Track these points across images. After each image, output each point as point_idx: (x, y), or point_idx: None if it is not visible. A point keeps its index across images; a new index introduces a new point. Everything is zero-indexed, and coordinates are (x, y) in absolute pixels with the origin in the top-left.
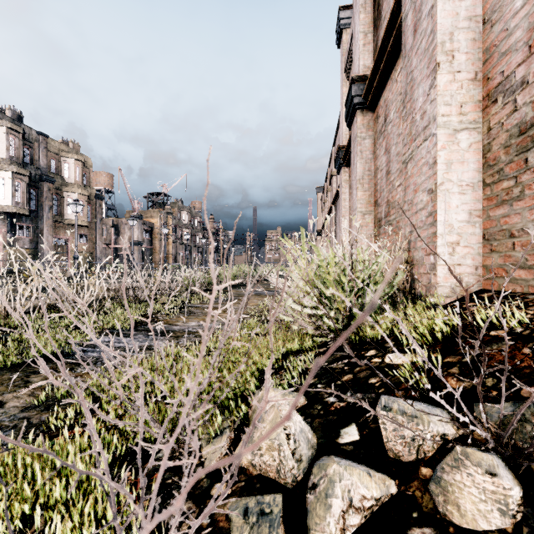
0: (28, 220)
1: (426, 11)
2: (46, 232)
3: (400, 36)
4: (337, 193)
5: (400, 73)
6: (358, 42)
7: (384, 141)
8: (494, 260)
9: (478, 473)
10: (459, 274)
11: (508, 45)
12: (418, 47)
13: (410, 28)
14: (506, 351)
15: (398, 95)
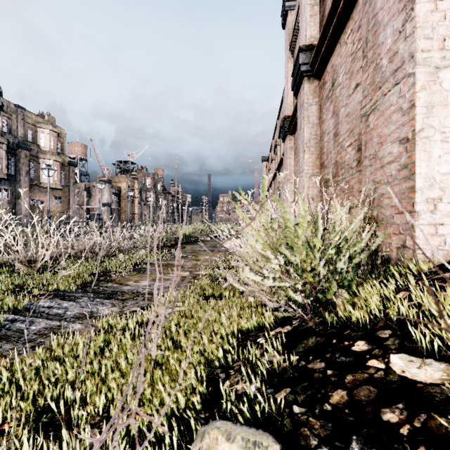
0: (7, 183)
1: None
2: (23, 194)
3: None
4: (281, 160)
5: (351, 34)
6: (305, 15)
7: (331, 105)
8: None
9: None
10: (441, 236)
11: None
12: None
13: None
14: None
15: (348, 57)
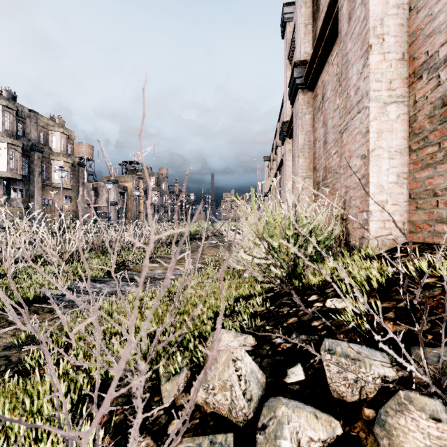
0: (21, 184)
1: (360, 0)
2: (36, 194)
3: (336, 25)
4: (281, 161)
5: (336, 57)
6: (299, 32)
7: (321, 116)
8: (419, 216)
9: (422, 418)
10: (388, 229)
11: (432, 28)
12: (352, 33)
13: (345, 17)
14: (446, 300)
15: (334, 76)
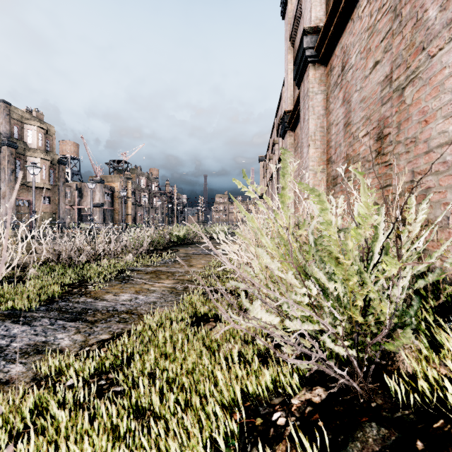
0: None
1: None
2: (8, 193)
3: None
4: (280, 159)
5: (368, 5)
6: None
7: (341, 92)
8: None
9: None
10: None
11: None
12: None
13: None
14: None
15: (363, 32)
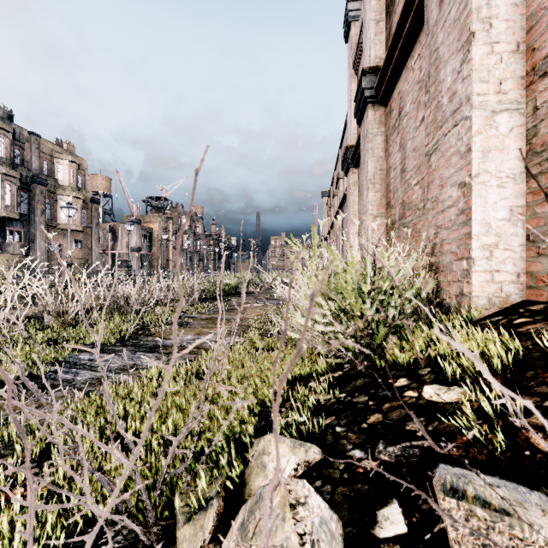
0: (19, 225)
1: None
2: (38, 237)
3: (419, 17)
4: (344, 197)
5: (418, 59)
6: (369, 31)
7: (398, 136)
8: (542, 266)
9: None
10: (498, 283)
11: None
12: (445, 20)
13: (434, 0)
14: None
15: (415, 84)
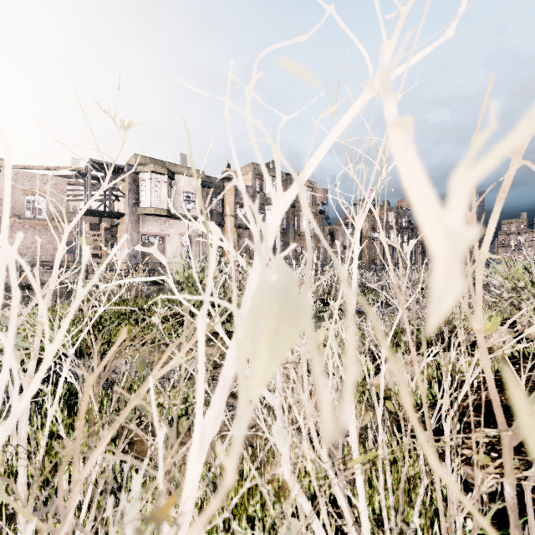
0: (281, 236)
1: None
2: (291, 243)
3: None
4: None
5: None
6: None
7: None
8: None
9: None
10: None
11: None
12: None
13: None
14: None
15: None
